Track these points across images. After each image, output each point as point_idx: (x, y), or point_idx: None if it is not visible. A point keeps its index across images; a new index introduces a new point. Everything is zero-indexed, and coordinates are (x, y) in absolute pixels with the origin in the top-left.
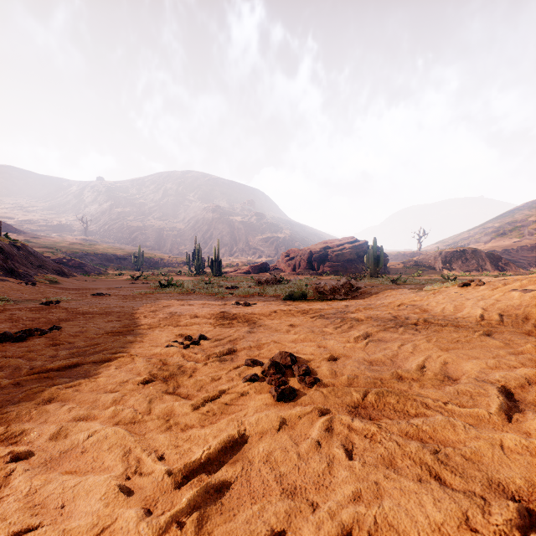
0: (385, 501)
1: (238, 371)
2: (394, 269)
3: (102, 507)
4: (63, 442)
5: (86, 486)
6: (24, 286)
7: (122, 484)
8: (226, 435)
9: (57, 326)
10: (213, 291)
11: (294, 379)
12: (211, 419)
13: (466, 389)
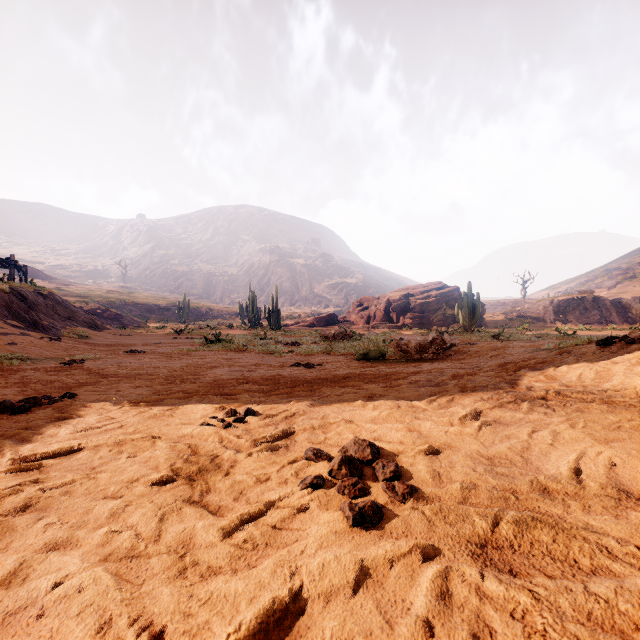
0: None
1: (294, 468)
2: (493, 321)
3: None
4: (15, 593)
5: None
6: (47, 342)
7: None
8: (269, 598)
9: (71, 392)
10: (269, 348)
11: (377, 486)
12: (249, 556)
13: None
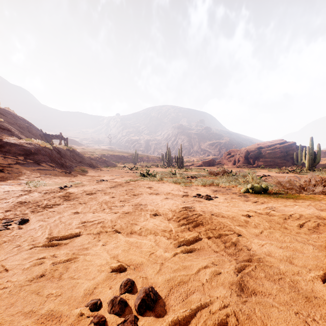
0: None
1: None
2: (320, 163)
3: None
4: None
5: None
6: (63, 174)
7: None
8: None
9: (23, 218)
10: (177, 180)
11: None
12: None
13: None
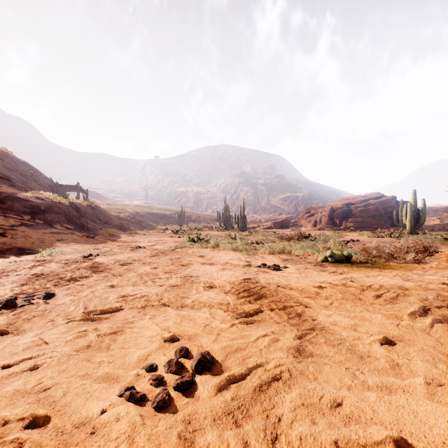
0: None
1: None
2: (428, 225)
3: None
4: None
5: None
6: (85, 239)
7: None
8: None
9: (48, 292)
10: (238, 247)
11: None
12: None
13: None
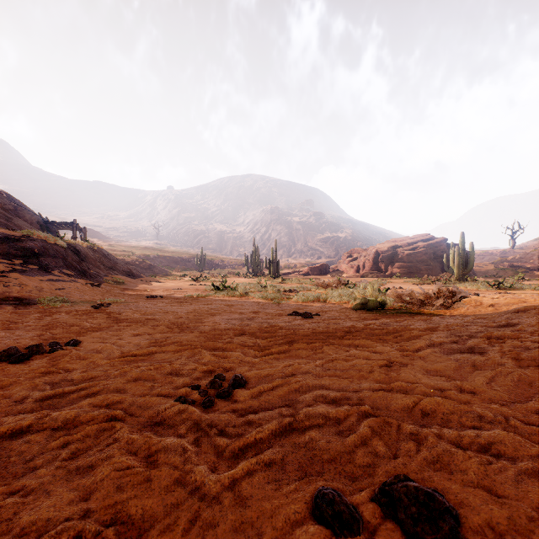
0: None
1: None
2: (482, 270)
3: None
4: None
5: None
6: (90, 287)
7: None
8: None
9: (75, 340)
10: (268, 295)
11: None
12: None
13: None
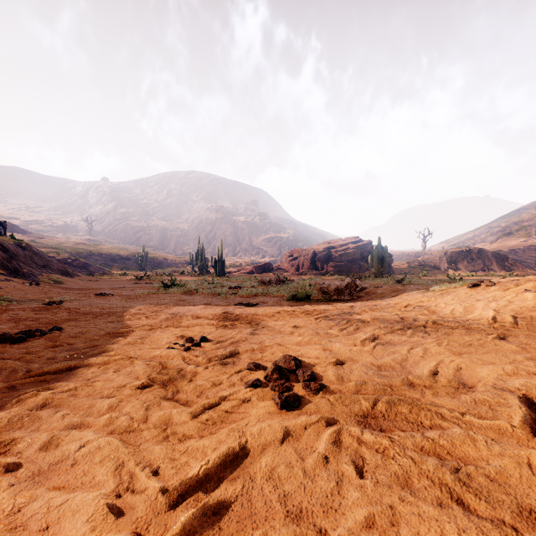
0: (402, 529)
1: (240, 376)
2: (399, 269)
3: (88, 532)
4: (53, 453)
5: (73, 505)
6: (28, 286)
7: (112, 503)
8: (226, 447)
9: (57, 326)
10: (216, 291)
11: (298, 385)
12: (211, 428)
13: (483, 398)
